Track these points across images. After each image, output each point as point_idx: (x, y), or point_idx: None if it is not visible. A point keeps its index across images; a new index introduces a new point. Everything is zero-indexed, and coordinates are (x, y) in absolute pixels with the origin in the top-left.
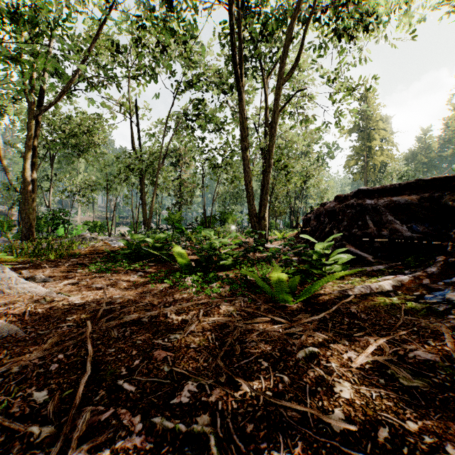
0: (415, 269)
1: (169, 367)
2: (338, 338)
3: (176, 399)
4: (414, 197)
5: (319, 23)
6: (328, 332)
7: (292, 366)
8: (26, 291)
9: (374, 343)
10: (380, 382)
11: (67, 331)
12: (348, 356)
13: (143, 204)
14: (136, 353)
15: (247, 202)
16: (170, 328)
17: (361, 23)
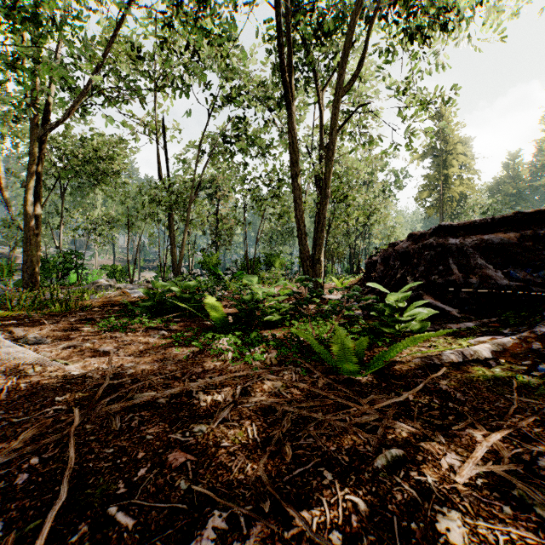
0: (516, 328)
1: (188, 483)
2: (429, 431)
3: (194, 542)
4: (511, 236)
5: (386, 23)
6: (414, 421)
7: (369, 481)
8: (12, 357)
9: (484, 442)
10: (505, 511)
11: (50, 421)
12: (449, 463)
13: (172, 244)
14: (142, 456)
15: (299, 242)
16: (194, 413)
17: (438, 22)
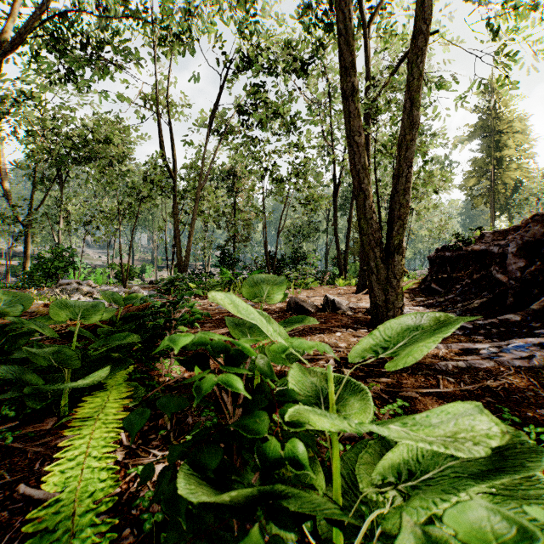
0: None
1: None
2: None
3: None
4: None
5: None
6: None
7: None
8: None
9: None
10: None
11: None
12: None
13: (177, 238)
14: None
15: (358, 215)
16: None
17: None
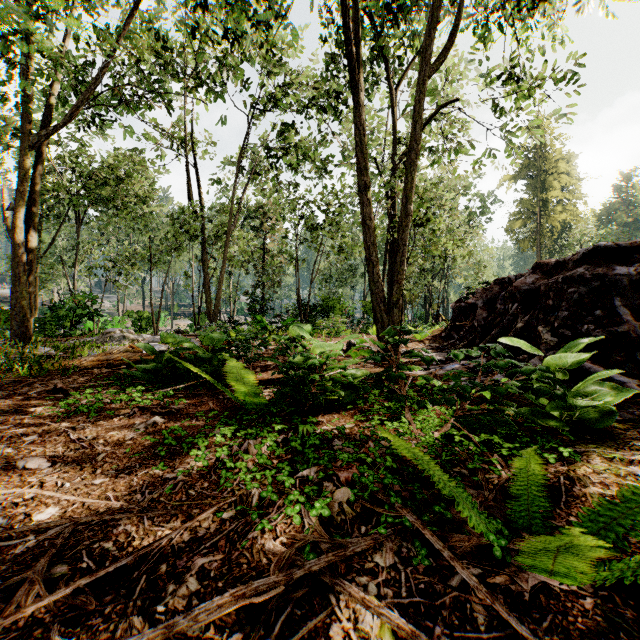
0: None
1: None
2: None
3: None
4: None
5: None
6: None
7: None
8: None
9: None
10: None
11: None
12: None
13: (206, 285)
14: None
15: (369, 279)
16: None
17: None
